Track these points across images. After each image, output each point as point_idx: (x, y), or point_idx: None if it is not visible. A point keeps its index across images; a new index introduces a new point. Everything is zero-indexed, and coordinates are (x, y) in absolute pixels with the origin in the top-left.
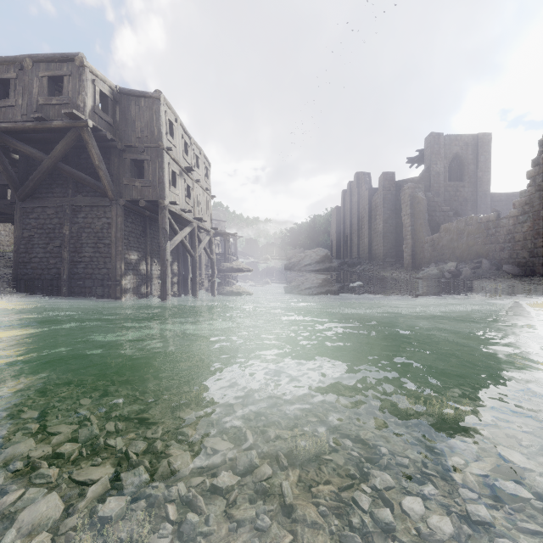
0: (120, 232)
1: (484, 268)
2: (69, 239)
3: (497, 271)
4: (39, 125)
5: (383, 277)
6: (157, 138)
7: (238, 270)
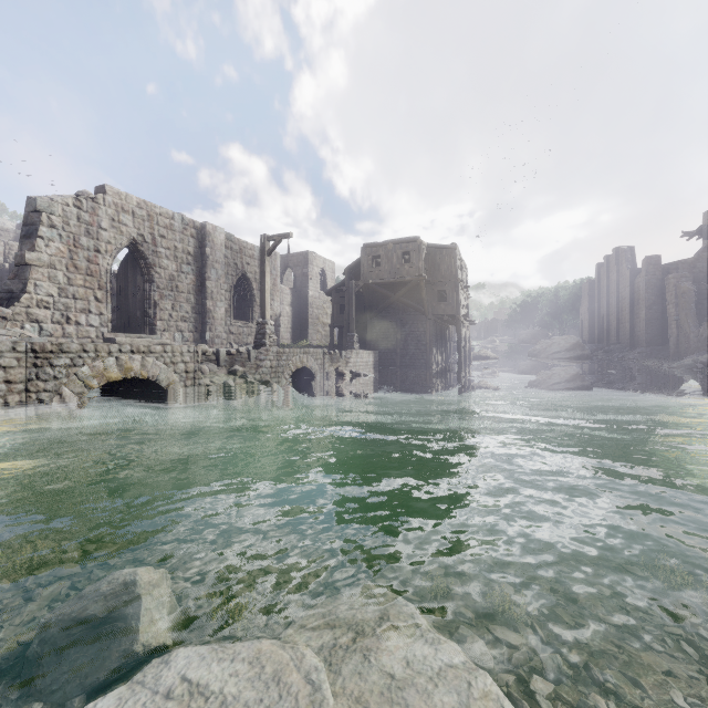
0: (432, 337)
1: None
2: (400, 341)
3: None
4: (398, 280)
5: (640, 366)
6: (455, 275)
7: (486, 358)
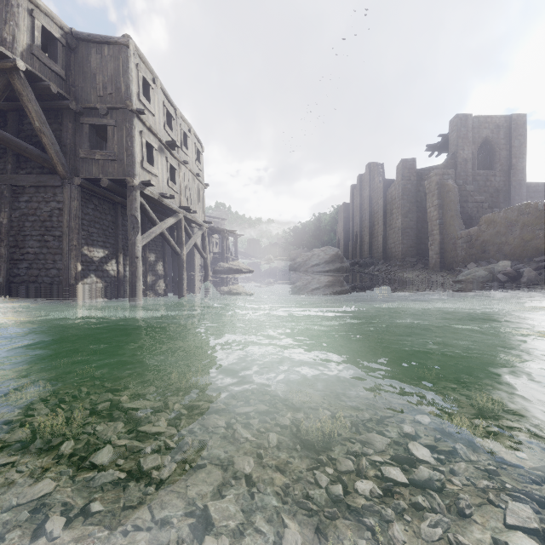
0: (75, 221)
1: None
2: (8, 230)
3: None
4: None
5: (407, 280)
6: (124, 97)
7: (237, 271)
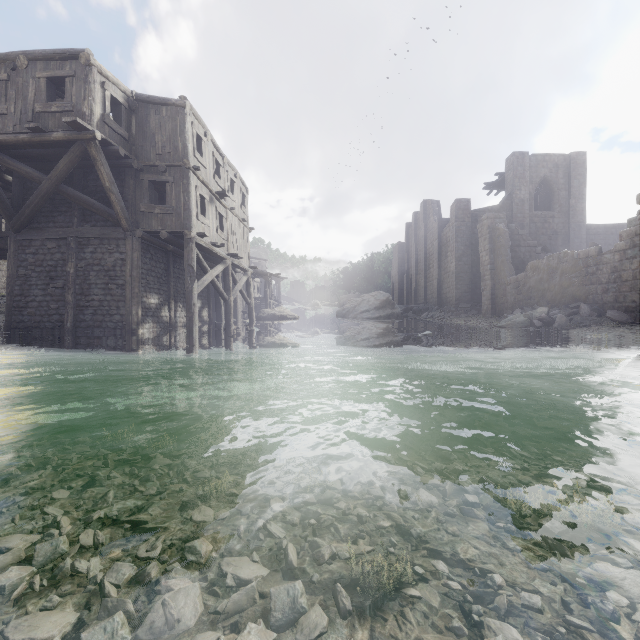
0: (137, 271)
1: (583, 314)
2: (75, 279)
3: (599, 317)
4: (35, 137)
5: (456, 326)
6: (182, 155)
7: (282, 317)
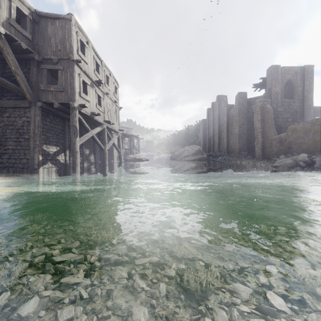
0: (38, 129)
1: None
2: None
3: None
4: None
5: (242, 165)
6: (68, 52)
7: (139, 159)
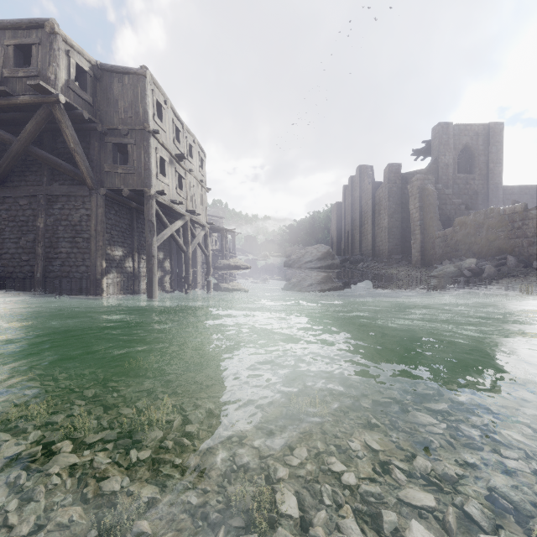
0: (101, 225)
1: (510, 265)
2: (44, 233)
3: (526, 268)
4: (3, 100)
5: (390, 275)
6: (142, 120)
7: (236, 267)
